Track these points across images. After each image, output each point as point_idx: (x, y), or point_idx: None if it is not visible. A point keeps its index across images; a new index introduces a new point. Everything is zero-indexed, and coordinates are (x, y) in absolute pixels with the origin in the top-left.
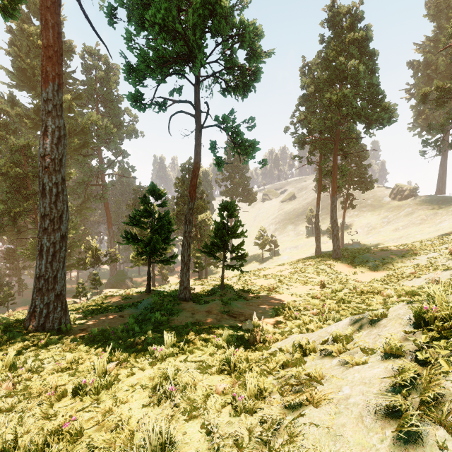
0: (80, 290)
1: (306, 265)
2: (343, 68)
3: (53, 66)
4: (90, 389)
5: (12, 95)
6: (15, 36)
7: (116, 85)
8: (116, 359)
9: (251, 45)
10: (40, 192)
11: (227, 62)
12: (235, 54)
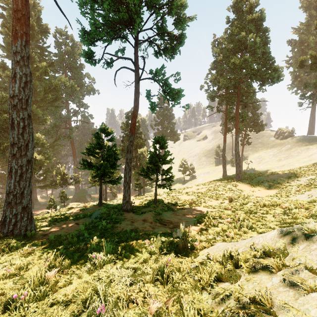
0: (51, 203)
1: (217, 185)
2: (244, 40)
3: (21, 26)
4: (20, 304)
5: (3, 62)
6: (5, 20)
7: (79, 57)
8: (61, 265)
9: (177, 13)
10: (10, 125)
11: (159, 29)
12: (165, 23)
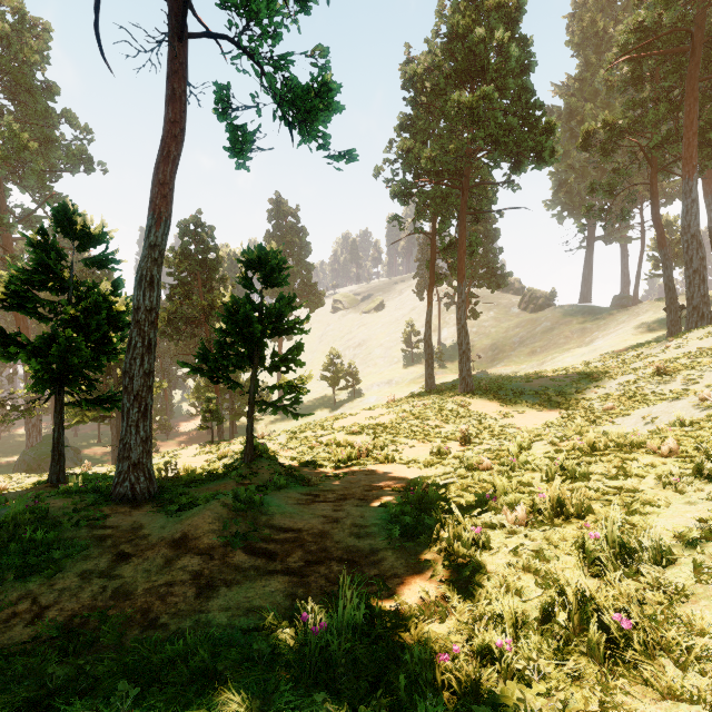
0: None
1: (418, 407)
2: (481, 51)
3: None
4: None
5: None
6: None
7: (39, 58)
8: None
9: None
10: None
11: None
12: None
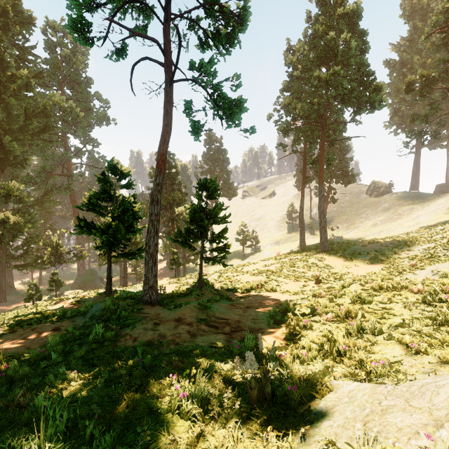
0: (32, 293)
1: (293, 260)
2: (333, 45)
3: None
4: None
5: None
6: None
7: (84, 66)
8: None
9: None
10: None
11: None
12: None
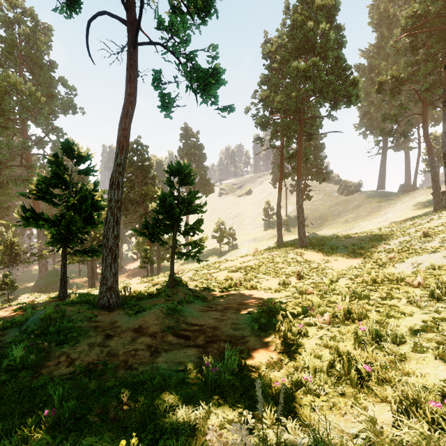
0: None
1: (272, 255)
2: (311, 36)
3: None
4: None
5: None
6: None
7: (46, 47)
8: None
9: None
10: None
11: None
12: None
